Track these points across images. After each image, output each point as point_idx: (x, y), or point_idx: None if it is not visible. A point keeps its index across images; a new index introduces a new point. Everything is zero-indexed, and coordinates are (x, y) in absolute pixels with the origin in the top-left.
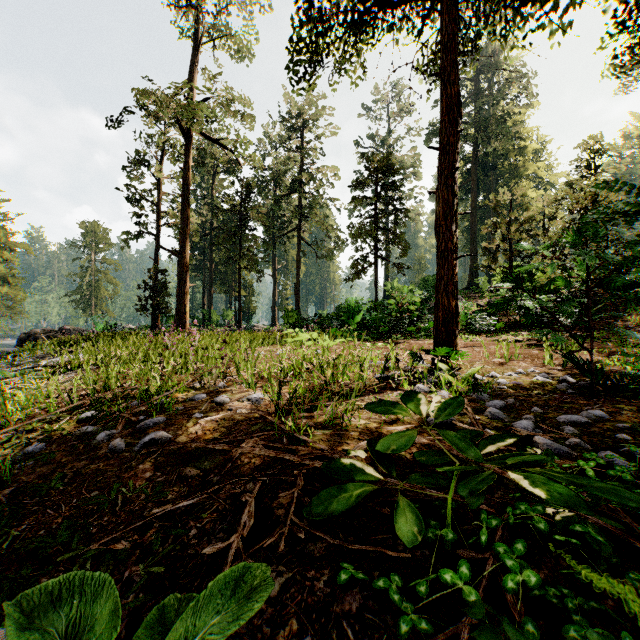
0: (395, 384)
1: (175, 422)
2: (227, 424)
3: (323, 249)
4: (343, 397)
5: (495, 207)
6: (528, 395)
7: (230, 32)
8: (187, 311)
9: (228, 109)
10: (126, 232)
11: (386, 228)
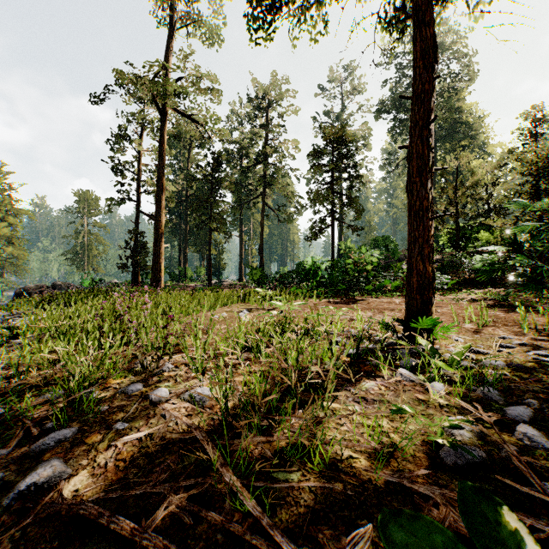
0: (370, 366)
1: (86, 438)
2: (152, 448)
3: (284, 213)
4: (311, 391)
5: (442, 173)
6: (546, 390)
7: (201, 18)
8: (162, 269)
9: (199, 87)
10: (110, 199)
11: (342, 193)
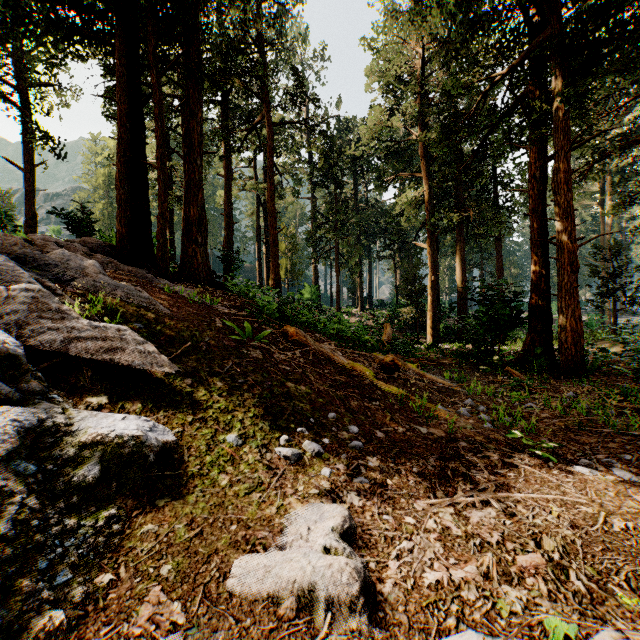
0: None
1: None
2: None
3: None
4: None
5: None
6: None
7: None
8: None
9: None
10: None
11: None
